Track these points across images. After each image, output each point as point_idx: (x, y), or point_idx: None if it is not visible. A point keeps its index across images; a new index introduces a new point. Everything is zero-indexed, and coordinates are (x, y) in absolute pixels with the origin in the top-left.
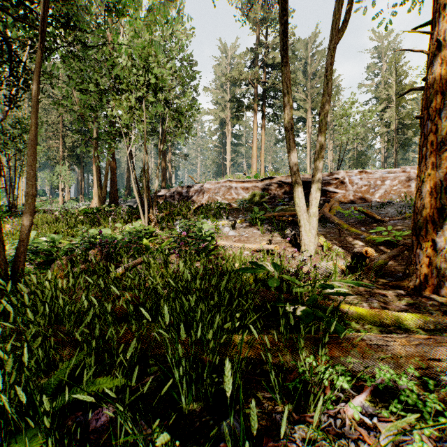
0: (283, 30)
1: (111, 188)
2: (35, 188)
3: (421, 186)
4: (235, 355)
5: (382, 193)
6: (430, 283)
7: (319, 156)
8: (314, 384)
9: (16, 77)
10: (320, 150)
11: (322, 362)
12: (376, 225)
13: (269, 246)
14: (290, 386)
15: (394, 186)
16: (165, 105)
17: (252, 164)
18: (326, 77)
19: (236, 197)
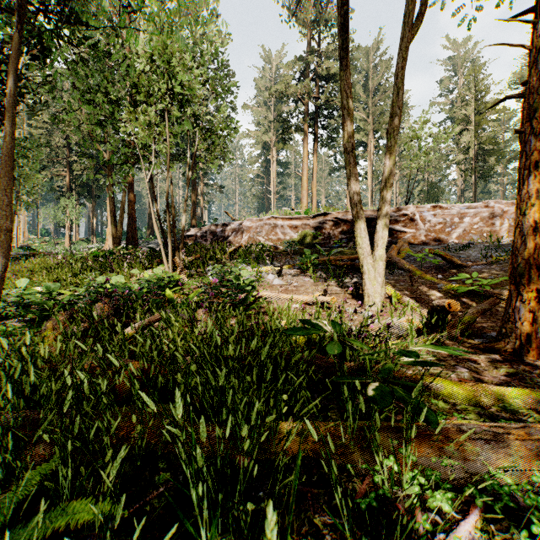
0: (341, 25)
1: (129, 227)
2: (11, 220)
3: (522, 220)
4: (281, 456)
5: (460, 233)
6: (534, 346)
7: (387, 184)
8: (397, 500)
9: (5, 85)
10: (388, 177)
11: (407, 466)
12: (455, 272)
13: (324, 298)
14: (366, 513)
15: (475, 225)
16: (195, 122)
17: (302, 197)
18: (395, 86)
19: (282, 237)
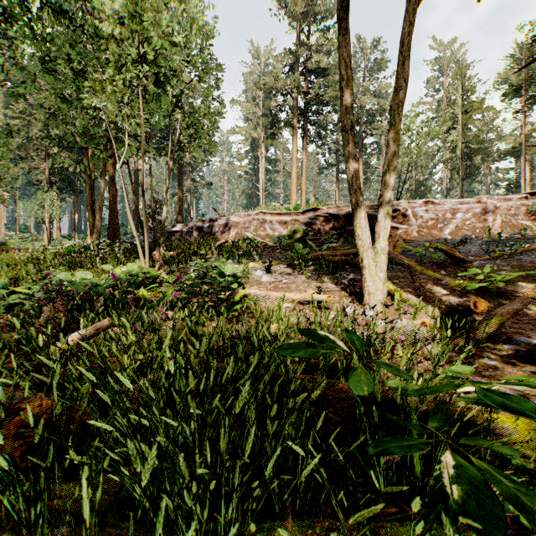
0: None
1: (110, 222)
2: None
3: None
4: None
5: (453, 229)
6: None
7: (389, 167)
8: None
9: None
10: (391, 159)
11: None
12: (458, 267)
13: (319, 296)
14: None
15: (468, 220)
16: (176, 104)
17: (291, 194)
18: (399, 56)
19: (271, 233)
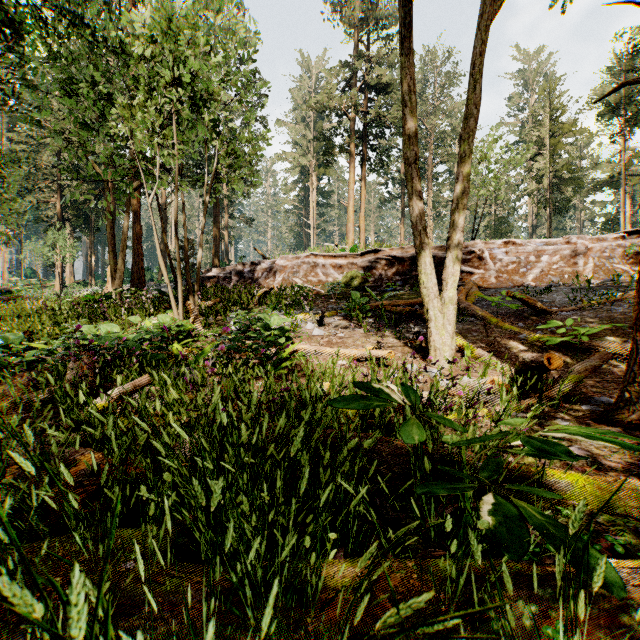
0: None
1: (134, 266)
2: None
3: None
4: None
5: (537, 274)
6: None
7: (458, 206)
8: None
9: None
10: (461, 197)
11: None
12: (540, 319)
13: (378, 352)
14: None
15: (555, 264)
16: (213, 130)
17: (347, 232)
18: (470, 80)
19: (324, 279)
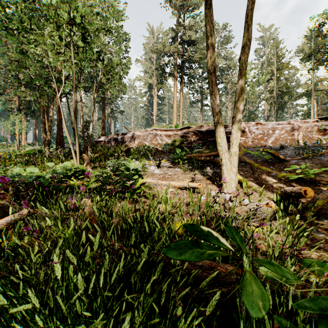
0: None
1: (57, 134)
2: None
3: None
4: None
5: (273, 140)
6: None
7: (239, 98)
8: None
9: None
10: (241, 93)
11: None
12: (281, 164)
13: (192, 184)
14: None
15: (282, 135)
16: (98, 57)
17: (173, 118)
18: (246, 24)
19: (161, 142)
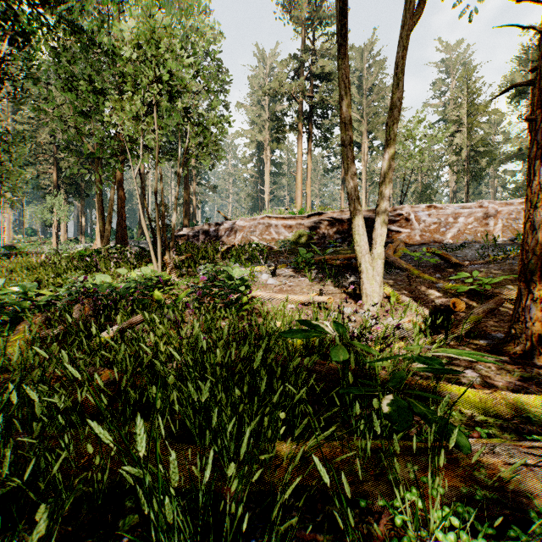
0: (339, 11)
1: (118, 226)
2: None
3: (533, 213)
4: (278, 492)
5: (455, 233)
6: None
7: (385, 179)
8: None
9: None
10: (387, 172)
11: (435, 502)
12: (453, 271)
13: (320, 298)
14: None
15: (470, 225)
16: (185, 115)
17: (296, 197)
18: (394, 77)
19: (276, 237)
